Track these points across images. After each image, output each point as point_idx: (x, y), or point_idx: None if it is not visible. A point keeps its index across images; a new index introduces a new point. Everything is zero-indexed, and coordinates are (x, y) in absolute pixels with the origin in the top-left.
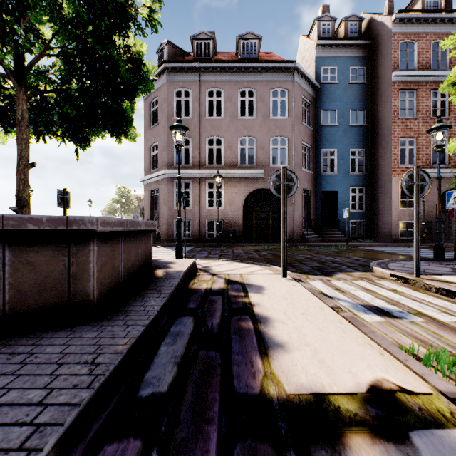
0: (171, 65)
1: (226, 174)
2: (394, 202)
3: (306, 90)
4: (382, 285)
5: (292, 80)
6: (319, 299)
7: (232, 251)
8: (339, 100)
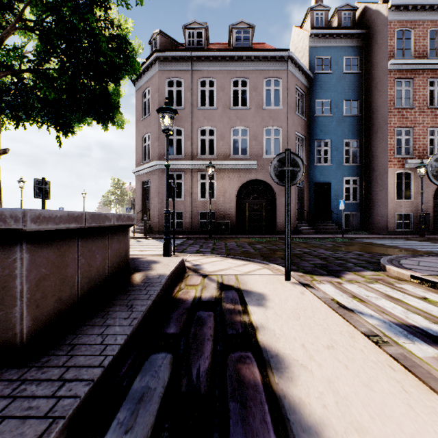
0: (163, 54)
1: (218, 165)
2: (390, 193)
3: (300, 79)
4: (406, 290)
5: (286, 69)
6: (342, 318)
7: (225, 244)
8: (333, 90)
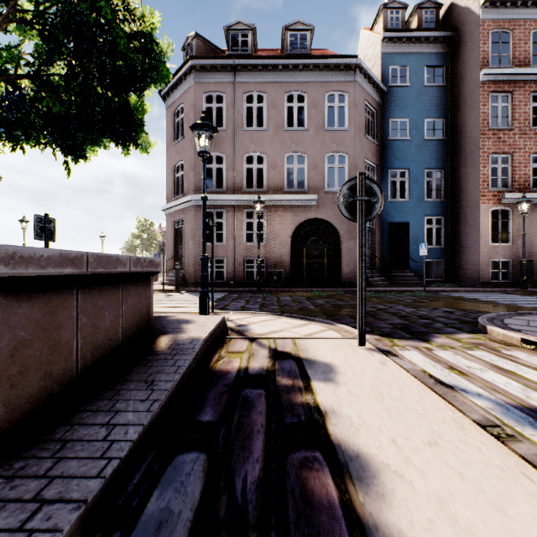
0: (199, 62)
1: (269, 201)
2: (483, 236)
3: (370, 94)
4: (519, 359)
5: (353, 81)
6: (442, 398)
7: (277, 299)
8: (411, 107)
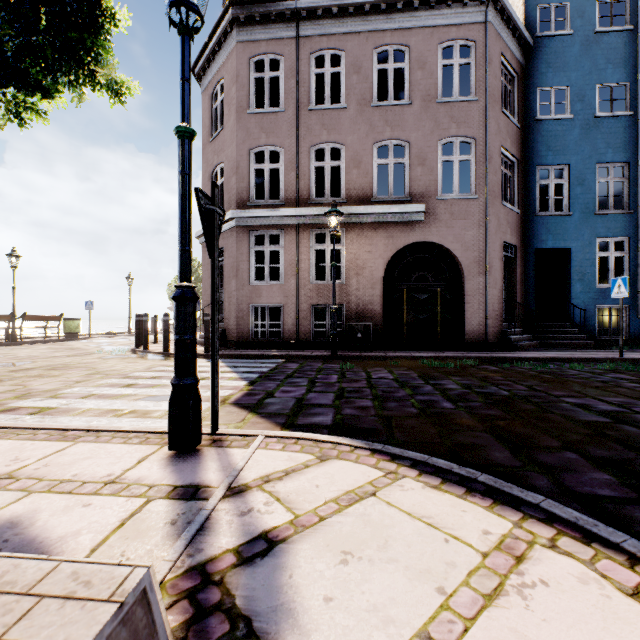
0: (244, 9)
1: (349, 216)
2: None
3: (509, 46)
4: None
5: (484, 22)
6: None
7: (367, 378)
8: (574, 67)
